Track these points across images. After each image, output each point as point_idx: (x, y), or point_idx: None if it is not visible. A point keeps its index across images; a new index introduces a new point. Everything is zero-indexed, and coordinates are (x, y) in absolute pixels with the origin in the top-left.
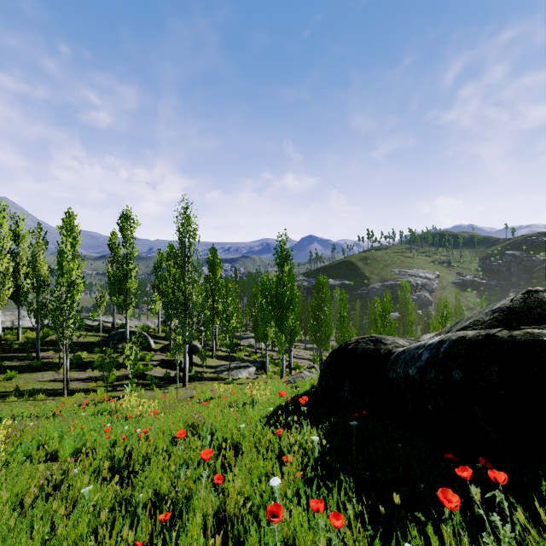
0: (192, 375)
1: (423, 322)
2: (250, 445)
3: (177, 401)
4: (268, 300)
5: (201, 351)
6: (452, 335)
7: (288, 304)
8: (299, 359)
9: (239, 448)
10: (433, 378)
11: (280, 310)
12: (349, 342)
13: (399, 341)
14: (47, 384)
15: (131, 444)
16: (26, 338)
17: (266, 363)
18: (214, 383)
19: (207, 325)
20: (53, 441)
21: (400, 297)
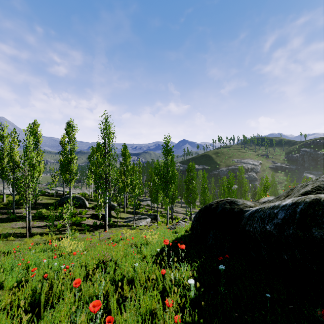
0: (111, 224)
1: (252, 190)
2: (141, 280)
3: (98, 241)
4: (158, 177)
5: (116, 209)
6: (305, 198)
7: (171, 179)
8: (177, 213)
9: (133, 282)
10: (292, 234)
11: (165, 183)
12: (212, 203)
13: (247, 203)
14: (17, 229)
15: (58, 276)
16: (8, 200)
17: (157, 215)
18: (124, 229)
19: (121, 192)
20: (0, 275)
21: (238, 176)
